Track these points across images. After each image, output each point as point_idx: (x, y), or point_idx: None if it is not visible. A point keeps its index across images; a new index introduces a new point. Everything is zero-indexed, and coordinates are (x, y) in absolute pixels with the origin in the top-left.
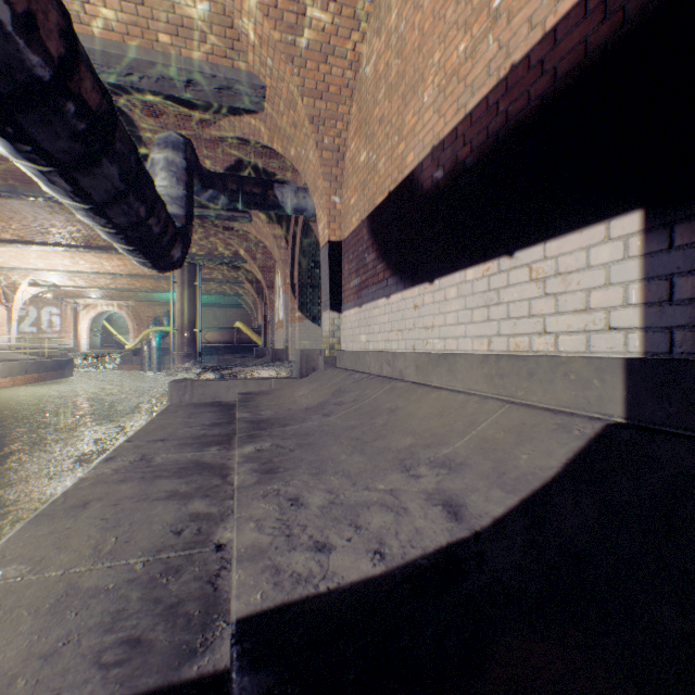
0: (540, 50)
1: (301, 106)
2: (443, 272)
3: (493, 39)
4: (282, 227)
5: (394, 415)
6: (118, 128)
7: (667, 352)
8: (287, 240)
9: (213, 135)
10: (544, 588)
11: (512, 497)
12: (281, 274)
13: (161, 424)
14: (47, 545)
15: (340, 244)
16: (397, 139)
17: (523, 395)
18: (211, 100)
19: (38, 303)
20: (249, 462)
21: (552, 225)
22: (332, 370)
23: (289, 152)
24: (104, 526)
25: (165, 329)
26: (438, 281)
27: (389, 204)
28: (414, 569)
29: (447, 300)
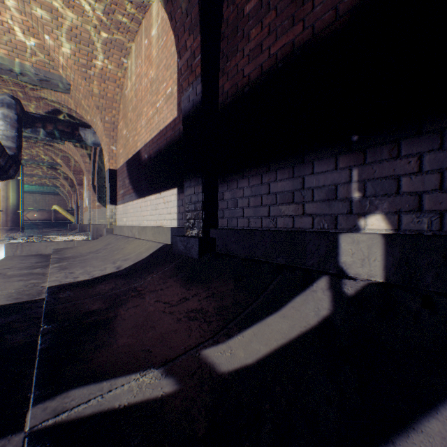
0: (165, 130)
1: (92, 100)
2: (147, 195)
3: (157, 117)
4: (87, 150)
5: (122, 250)
6: None
7: (180, 225)
8: (90, 158)
9: (36, 95)
10: (125, 274)
11: (134, 263)
12: (86, 178)
13: (5, 263)
14: None
15: (116, 171)
16: (136, 133)
17: (159, 239)
18: (35, 83)
19: None
20: (56, 268)
21: (166, 186)
22: (110, 235)
23: (87, 117)
24: None
25: None
26: (146, 198)
27: (133, 160)
28: (99, 277)
29: (148, 206)
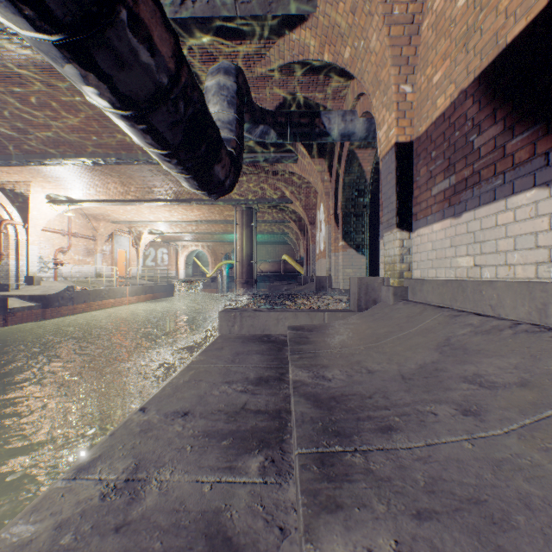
0: None
1: None
2: None
3: None
4: (326, 160)
5: None
6: None
7: None
8: (330, 173)
9: (263, 69)
10: None
11: None
12: (324, 206)
13: (198, 371)
14: None
15: (410, 145)
16: None
17: None
18: (259, 12)
19: (155, 246)
20: None
21: None
22: (407, 305)
23: (342, 56)
24: None
25: (232, 262)
26: None
27: None
28: None
29: None
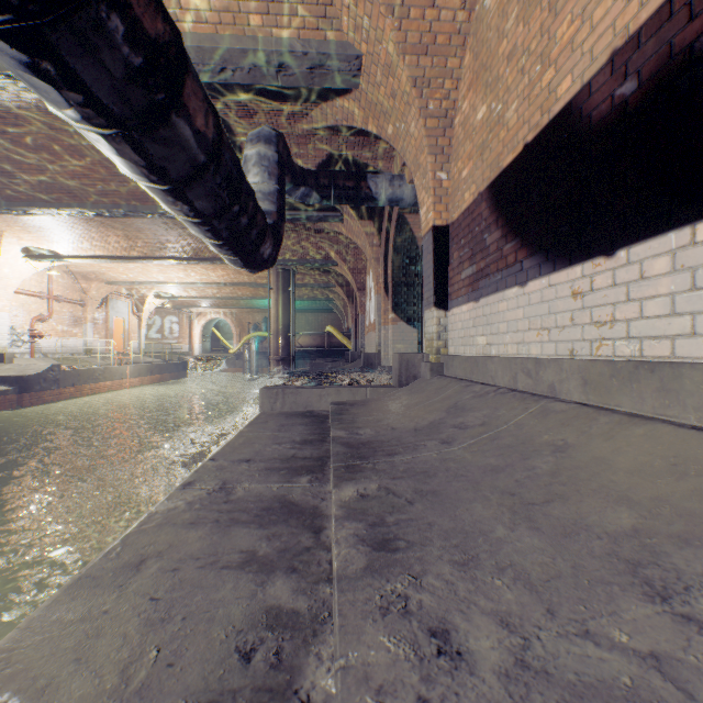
0: None
1: (401, 68)
2: (637, 235)
3: None
4: (375, 223)
5: (566, 457)
6: (189, 74)
7: None
8: (379, 237)
9: (304, 128)
10: None
11: None
12: (373, 273)
13: (249, 437)
14: (65, 649)
15: (446, 229)
16: (540, 68)
17: None
18: (302, 84)
19: (162, 313)
20: (350, 518)
21: None
22: (439, 379)
23: (385, 131)
24: (149, 616)
25: (263, 334)
26: (624, 252)
27: (524, 161)
28: None
29: (648, 278)
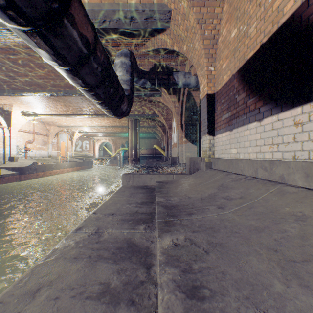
0: None
1: (191, 14)
2: None
3: None
4: (176, 96)
5: (308, 225)
6: None
7: None
8: (178, 102)
9: (143, 51)
10: None
11: None
12: (175, 120)
13: (115, 200)
14: None
15: (214, 95)
16: None
17: None
18: (142, 27)
19: (82, 139)
20: (169, 264)
21: None
22: (210, 171)
23: (182, 49)
24: None
25: (125, 149)
26: None
27: (261, 53)
28: None
29: None
